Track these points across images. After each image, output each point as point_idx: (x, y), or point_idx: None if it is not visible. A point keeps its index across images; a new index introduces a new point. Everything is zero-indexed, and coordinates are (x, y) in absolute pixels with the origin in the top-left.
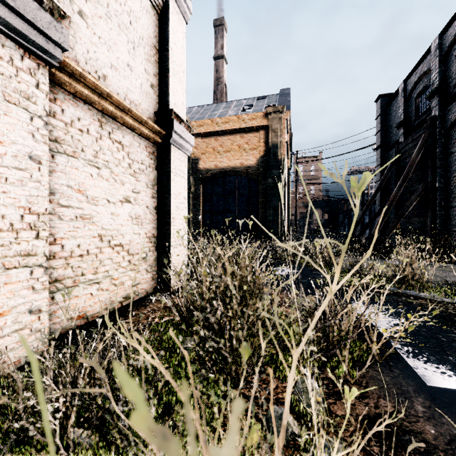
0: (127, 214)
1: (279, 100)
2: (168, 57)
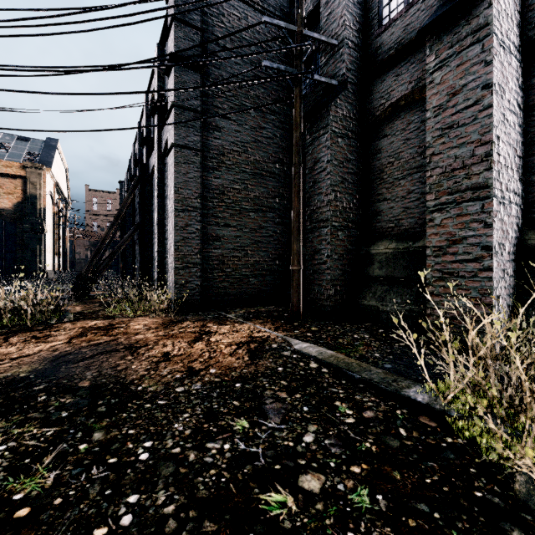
0: None
1: (43, 151)
2: None
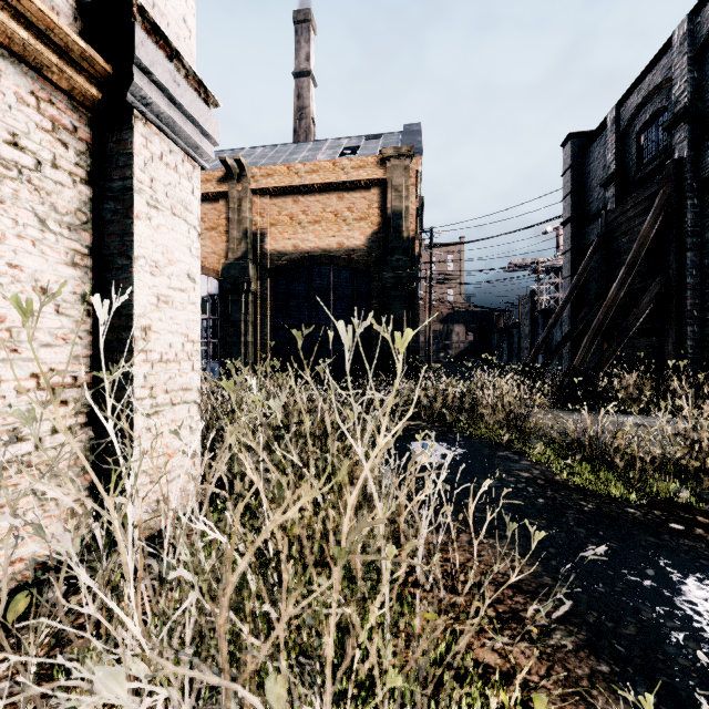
0: None
1: (403, 139)
2: None
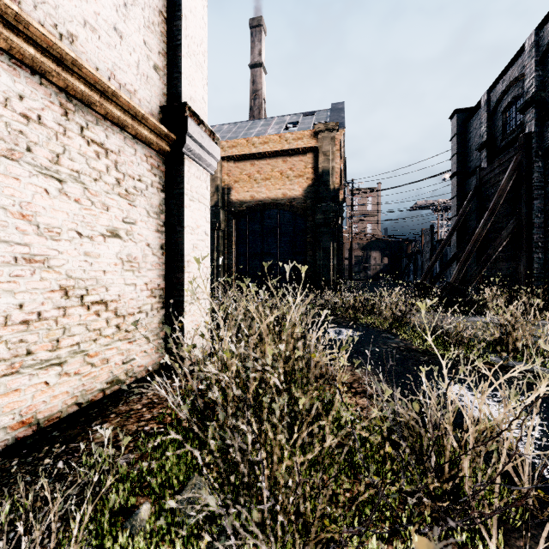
0: (114, 254)
1: (331, 116)
2: (180, 28)
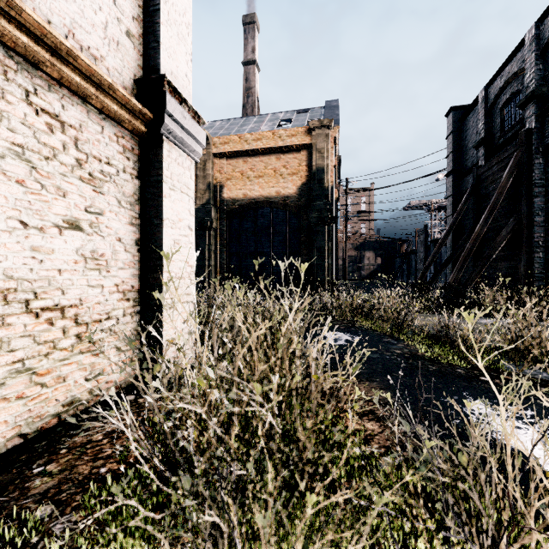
0: (74, 250)
1: (325, 113)
2: None
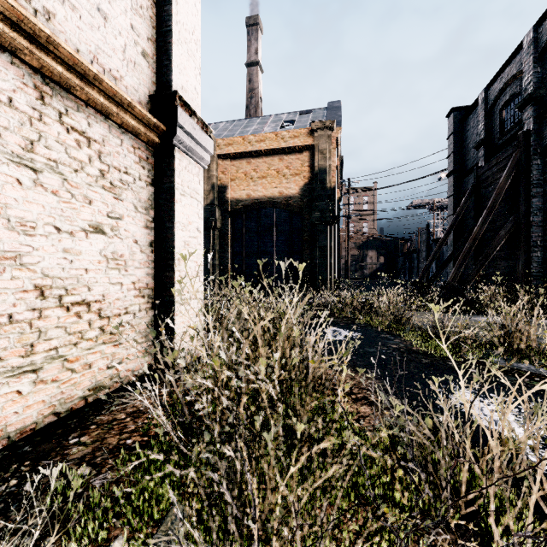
0: (98, 251)
1: (327, 114)
2: (171, 13)
